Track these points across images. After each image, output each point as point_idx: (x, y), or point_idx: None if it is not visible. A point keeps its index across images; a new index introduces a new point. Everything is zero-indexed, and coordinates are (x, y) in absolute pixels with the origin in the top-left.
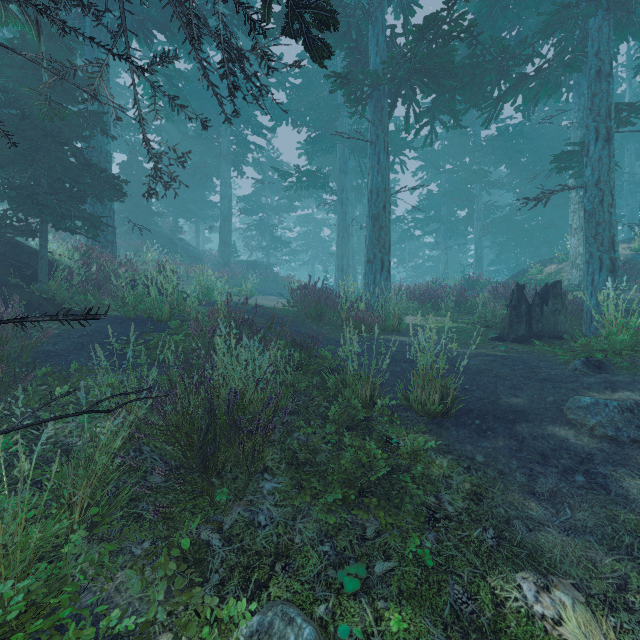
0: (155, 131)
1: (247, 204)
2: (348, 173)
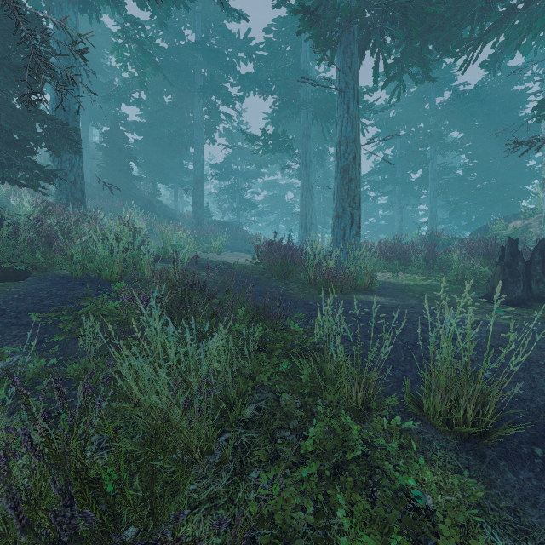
0: (134, 102)
1: (219, 171)
2: (311, 137)
